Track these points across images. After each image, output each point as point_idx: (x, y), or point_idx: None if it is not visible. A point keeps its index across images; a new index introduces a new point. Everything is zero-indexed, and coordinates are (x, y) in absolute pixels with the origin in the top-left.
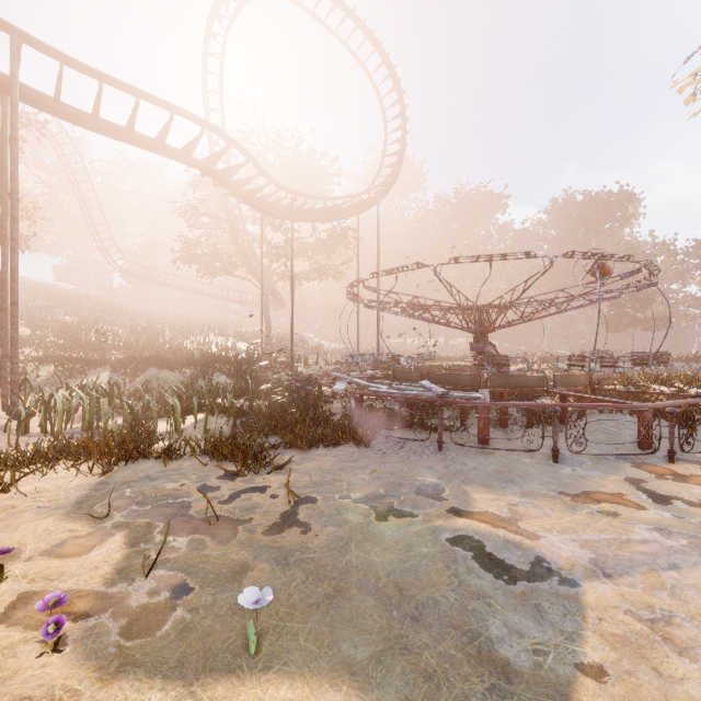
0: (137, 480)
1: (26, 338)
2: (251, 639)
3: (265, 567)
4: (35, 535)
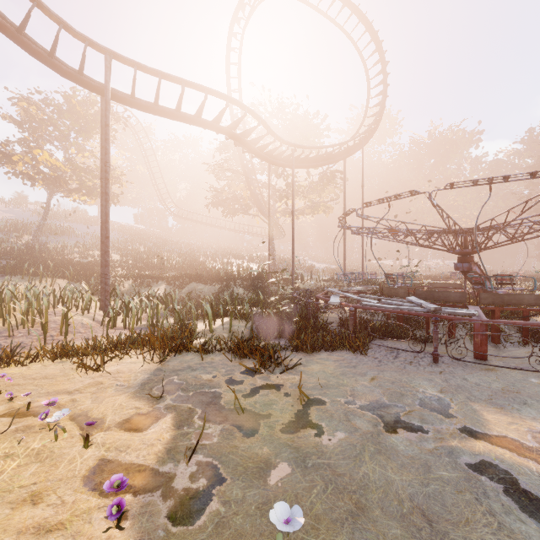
0: (182, 369)
1: (117, 262)
2: None
3: (286, 467)
4: (113, 408)
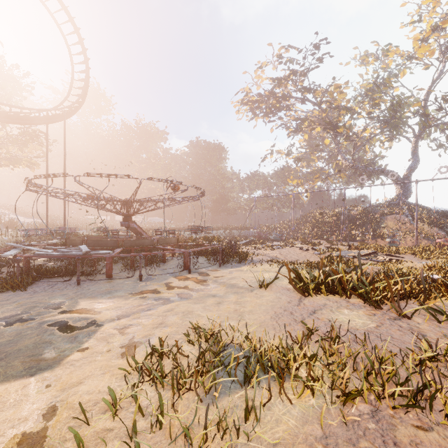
0: None
1: None
2: None
3: None
4: None
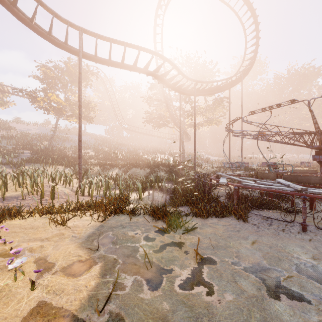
0: (116, 226)
1: (92, 156)
2: None
3: None
4: (64, 254)
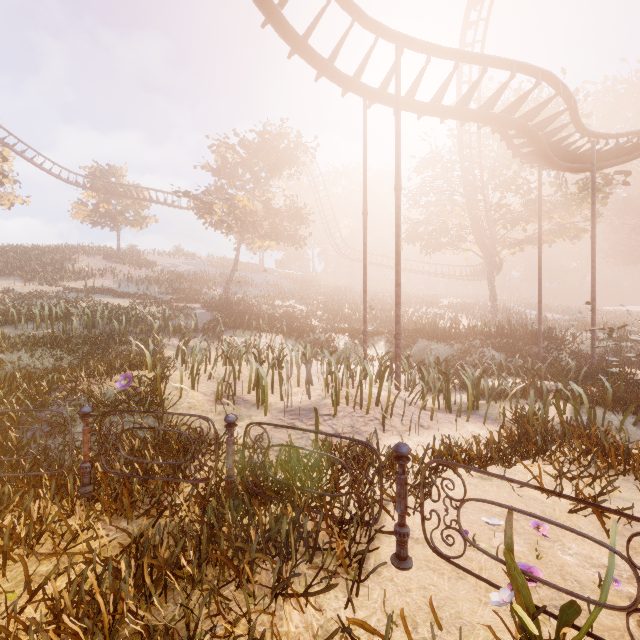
0: None
1: (307, 313)
2: None
3: None
4: None
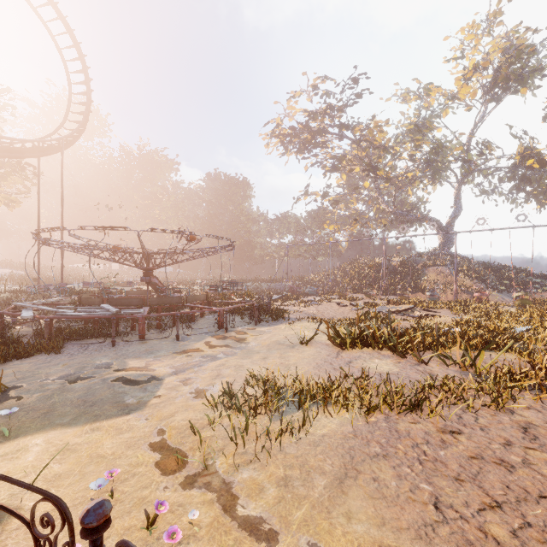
0: None
1: None
2: (5, 431)
3: None
4: None
